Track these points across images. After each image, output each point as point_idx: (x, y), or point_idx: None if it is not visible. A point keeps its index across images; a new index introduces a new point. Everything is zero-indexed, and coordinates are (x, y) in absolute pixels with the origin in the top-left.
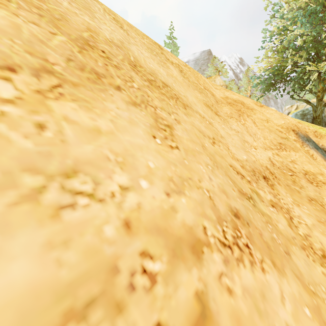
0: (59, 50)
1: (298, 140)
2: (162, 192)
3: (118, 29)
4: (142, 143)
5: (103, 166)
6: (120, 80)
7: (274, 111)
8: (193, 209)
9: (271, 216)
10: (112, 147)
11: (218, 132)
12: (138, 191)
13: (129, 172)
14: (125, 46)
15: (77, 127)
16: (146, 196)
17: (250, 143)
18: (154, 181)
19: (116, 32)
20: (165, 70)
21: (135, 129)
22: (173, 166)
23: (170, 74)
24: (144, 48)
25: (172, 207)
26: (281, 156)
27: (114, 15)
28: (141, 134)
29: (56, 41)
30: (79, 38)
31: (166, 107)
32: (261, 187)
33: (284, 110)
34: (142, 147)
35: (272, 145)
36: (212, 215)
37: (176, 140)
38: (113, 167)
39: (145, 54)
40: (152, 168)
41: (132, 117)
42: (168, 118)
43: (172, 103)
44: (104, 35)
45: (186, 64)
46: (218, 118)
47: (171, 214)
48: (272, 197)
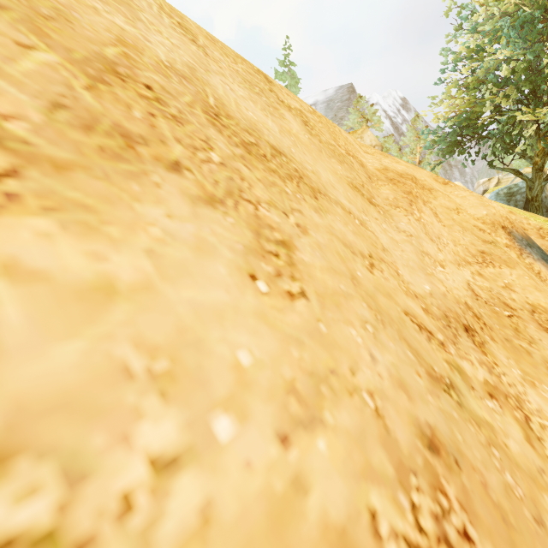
0: (34, 84)
1: (512, 245)
2: (270, 439)
3: (187, 43)
4: (224, 301)
5: (107, 405)
6: (181, 148)
7: (468, 192)
8: (345, 464)
9: (493, 424)
10: (142, 331)
11: (377, 241)
12: (207, 460)
13: (185, 400)
14: (199, 76)
15: (43, 290)
16: (229, 468)
17: (433, 257)
18: (251, 408)
19: (182, 49)
20: (277, 122)
21: (208, 264)
22: (295, 348)
23: (286, 130)
24: (237, 80)
25: (296, 479)
26: (486, 277)
27: (181, 17)
28: (222, 276)
29: (31, 62)
30: (94, 58)
31: (278, 200)
32: (464, 353)
33: (478, 186)
34: (224, 311)
35: (468, 256)
36: (385, 465)
37: (300, 275)
38: (138, 399)
39: (239, 91)
40: (245, 369)
41: (203, 234)
42: (284, 225)
43: (291, 189)
44: (155, 54)
45: (313, 110)
46: (374, 210)
47: (294, 504)
48: (487, 373)
